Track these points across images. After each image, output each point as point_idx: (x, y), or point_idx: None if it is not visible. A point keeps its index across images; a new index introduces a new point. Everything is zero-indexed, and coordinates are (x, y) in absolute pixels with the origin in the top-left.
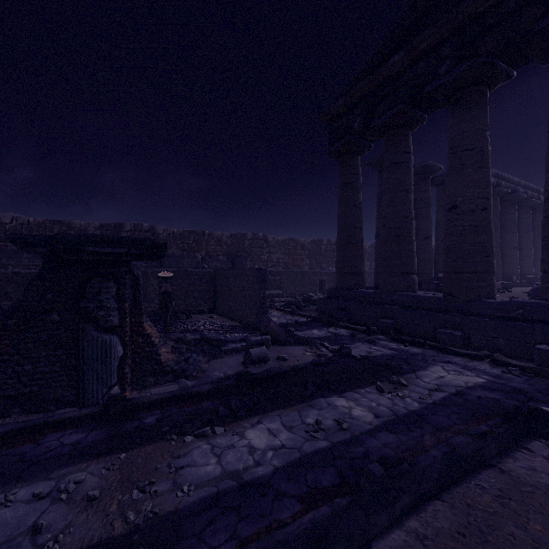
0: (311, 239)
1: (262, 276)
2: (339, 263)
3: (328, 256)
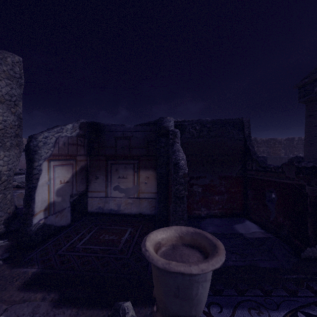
0: (286, 138)
1: (265, 159)
2: (305, 153)
3: (298, 147)
